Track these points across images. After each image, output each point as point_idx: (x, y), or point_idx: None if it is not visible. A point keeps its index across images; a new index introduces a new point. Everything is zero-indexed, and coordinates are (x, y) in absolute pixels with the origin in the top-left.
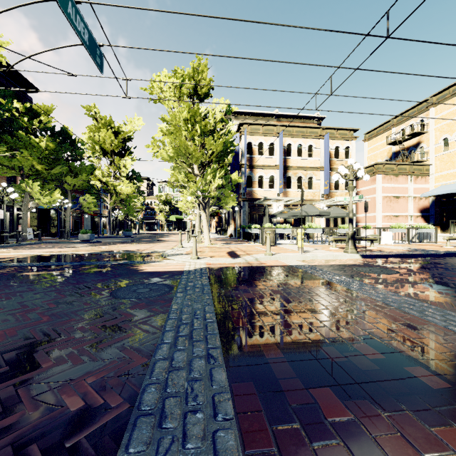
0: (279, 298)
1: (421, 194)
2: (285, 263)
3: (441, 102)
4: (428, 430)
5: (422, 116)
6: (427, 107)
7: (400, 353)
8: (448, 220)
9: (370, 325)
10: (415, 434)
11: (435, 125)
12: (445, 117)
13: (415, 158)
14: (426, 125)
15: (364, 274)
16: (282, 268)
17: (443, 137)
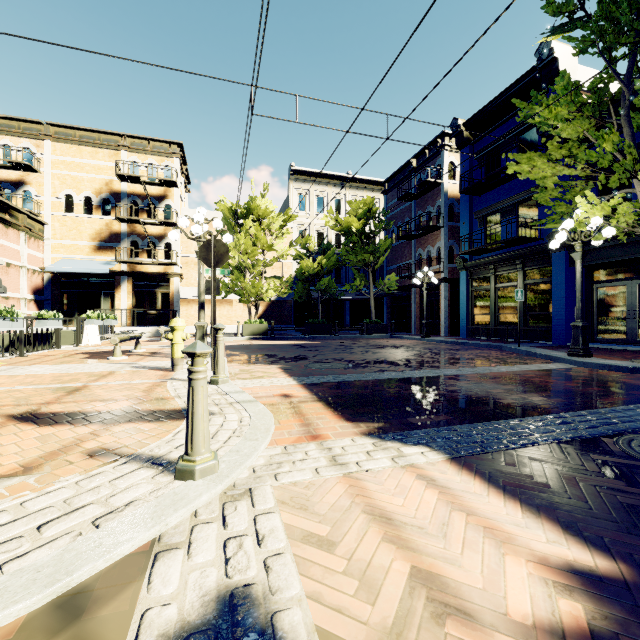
0: (522, 390)
1: (47, 267)
2: (277, 385)
3: (63, 142)
4: (628, 381)
5: (30, 143)
6: (41, 134)
7: (566, 378)
8: (73, 308)
9: (534, 378)
10: (635, 382)
11: (54, 169)
12: (70, 166)
13: (15, 204)
14: (39, 160)
15: (354, 369)
16: (342, 387)
17: (66, 192)
